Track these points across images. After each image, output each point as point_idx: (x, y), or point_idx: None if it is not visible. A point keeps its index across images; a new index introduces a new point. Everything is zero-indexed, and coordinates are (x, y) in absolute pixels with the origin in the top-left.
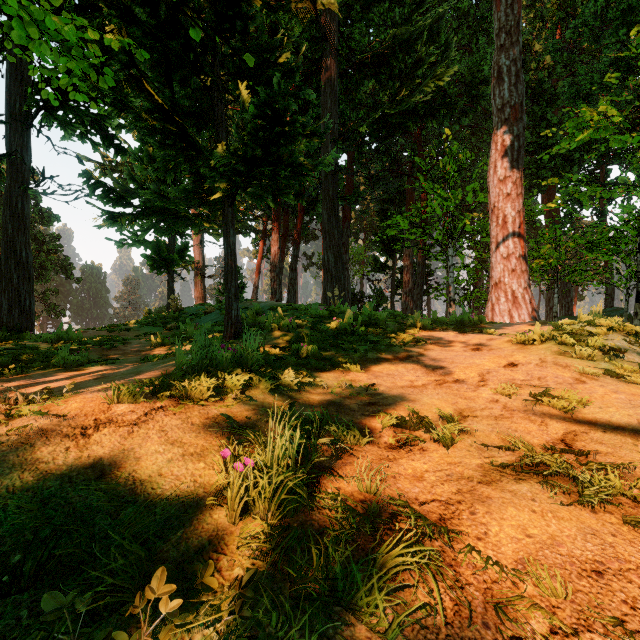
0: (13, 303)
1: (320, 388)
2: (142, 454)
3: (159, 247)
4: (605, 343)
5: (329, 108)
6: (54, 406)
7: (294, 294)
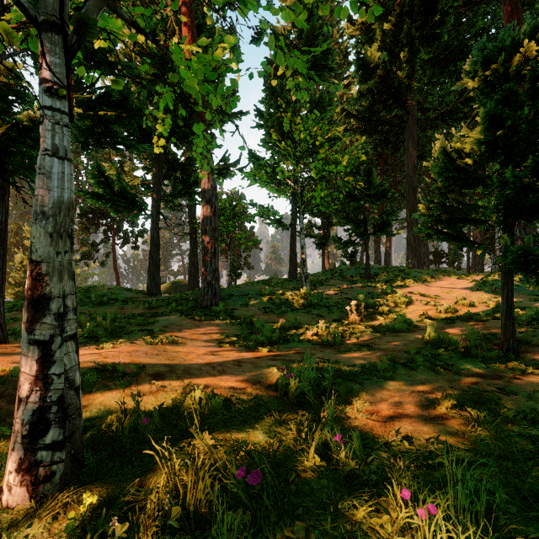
0: (293, 268)
1: (395, 289)
2: (371, 291)
3: (321, 239)
4: (494, 283)
5: (410, 152)
6: (355, 287)
7: (388, 256)
